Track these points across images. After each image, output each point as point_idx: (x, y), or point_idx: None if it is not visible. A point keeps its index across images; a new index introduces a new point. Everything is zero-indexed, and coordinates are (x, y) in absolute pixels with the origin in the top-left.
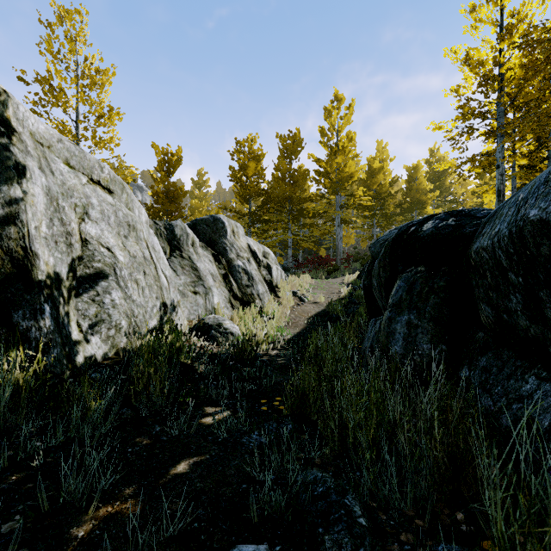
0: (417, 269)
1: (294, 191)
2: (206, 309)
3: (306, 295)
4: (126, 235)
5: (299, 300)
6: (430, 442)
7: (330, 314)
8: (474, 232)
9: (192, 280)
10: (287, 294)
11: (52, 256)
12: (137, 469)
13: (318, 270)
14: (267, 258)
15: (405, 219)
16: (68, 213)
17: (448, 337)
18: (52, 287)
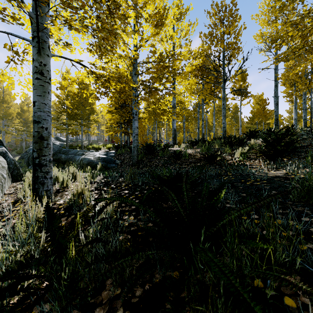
0: None
1: None
2: None
3: None
4: None
5: None
6: None
7: None
8: None
9: None
10: None
11: None
12: None
13: None
14: None
15: None
16: None
17: None
18: None
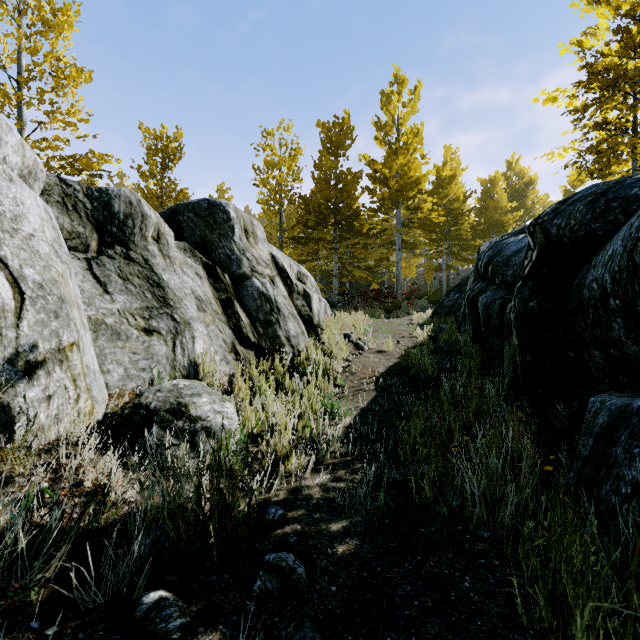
0: None
1: (341, 198)
2: (173, 365)
3: (363, 340)
4: None
5: (354, 347)
6: None
7: (412, 372)
8: None
9: (145, 304)
10: (336, 337)
11: None
12: None
13: (373, 308)
14: (304, 283)
15: (480, 245)
16: None
17: None
18: None
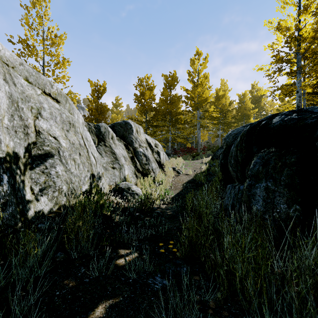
0: (269, 150)
1: (172, 108)
2: (120, 178)
3: (180, 170)
4: (67, 129)
5: (176, 172)
6: (315, 295)
7: (196, 181)
8: (315, 122)
9: (111, 160)
10: (170, 169)
11: (12, 141)
12: (61, 314)
13: (186, 155)
14: (157, 147)
15: (238, 125)
16: (26, 112)
17: (301, 199)
18: (10, 162)
